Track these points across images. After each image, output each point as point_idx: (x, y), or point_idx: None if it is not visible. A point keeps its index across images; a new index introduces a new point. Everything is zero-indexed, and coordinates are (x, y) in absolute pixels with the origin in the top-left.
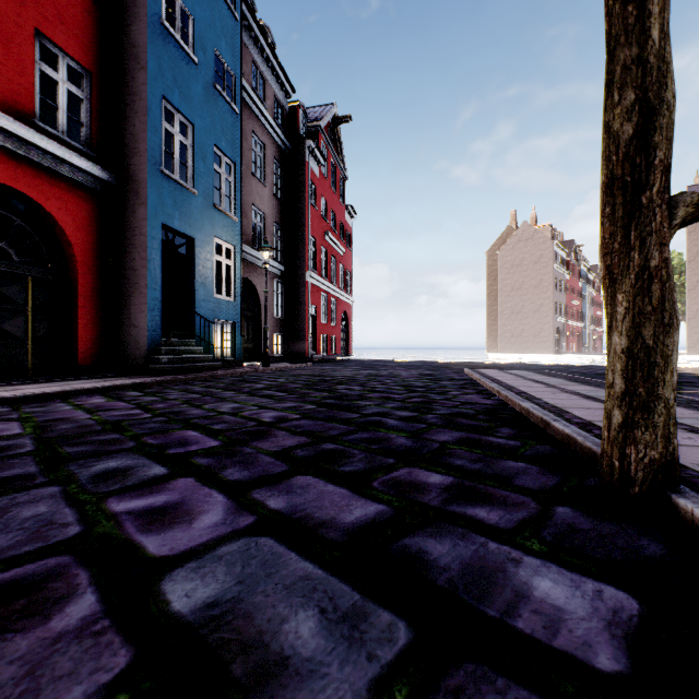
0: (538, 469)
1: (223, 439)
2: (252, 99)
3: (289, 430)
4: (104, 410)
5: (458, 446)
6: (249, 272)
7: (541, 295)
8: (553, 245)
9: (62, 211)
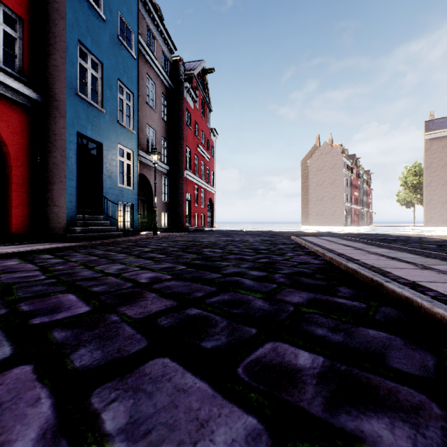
0: (402, 340)
1: (95, 304)
2: (147, 52)
3: (159, 292)
4: (9, 272)
5: (311, 309)
6: (144, 170)
7: (335, 189)
8: (342, 157)
9: None
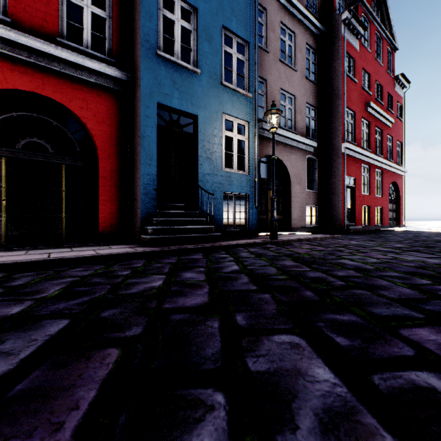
0: None
1: None
2: None
3: None
4: None
5: None
6: (276, 150)
7: None
8: None
9: (84, 109)
